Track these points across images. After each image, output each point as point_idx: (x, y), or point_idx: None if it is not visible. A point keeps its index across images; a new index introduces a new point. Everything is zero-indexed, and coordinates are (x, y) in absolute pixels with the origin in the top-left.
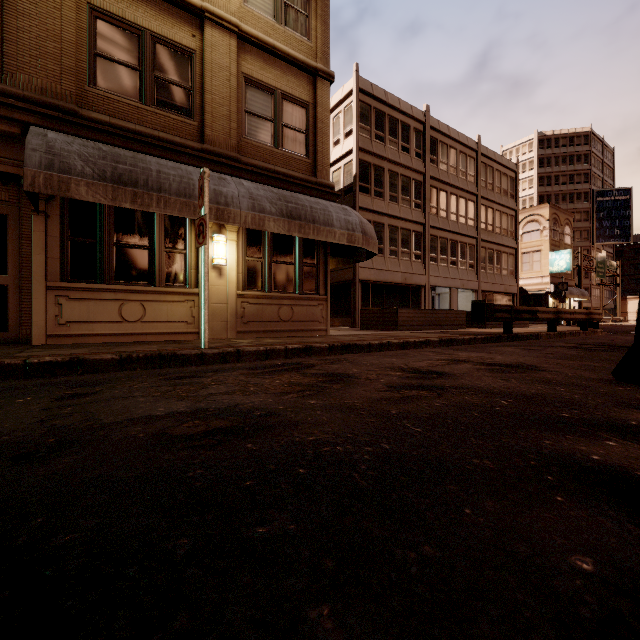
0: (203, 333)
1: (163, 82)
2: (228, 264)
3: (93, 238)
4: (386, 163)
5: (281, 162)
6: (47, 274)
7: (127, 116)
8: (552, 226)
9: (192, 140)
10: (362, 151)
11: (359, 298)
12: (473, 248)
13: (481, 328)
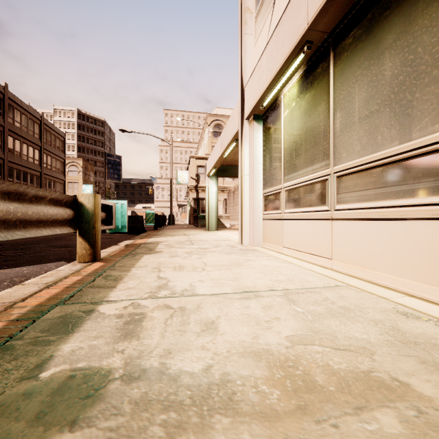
0: None
1: None
2: None
3: None
4: None
5: None
6: None
7: None
8: (84, 171)
9: None
10: None
11: None
12: (39, 178)
13: None
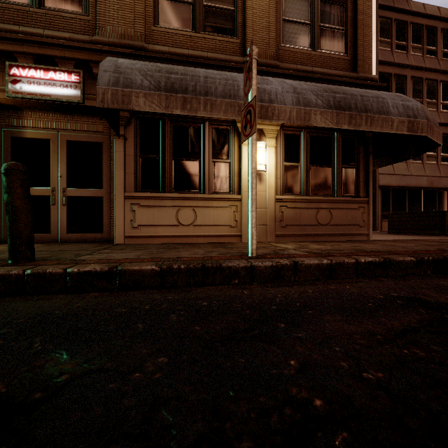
0: (250, 239)
1: (211, 9)
2: (267, 170)
3: (157, 154)
4: (408, 70)
5: (318, 64)
6: (125, 186)
7: (182, 46)
8: None
9: (235, 55)
10: (382, 64)
11: (379, 203)
12: None
13: None
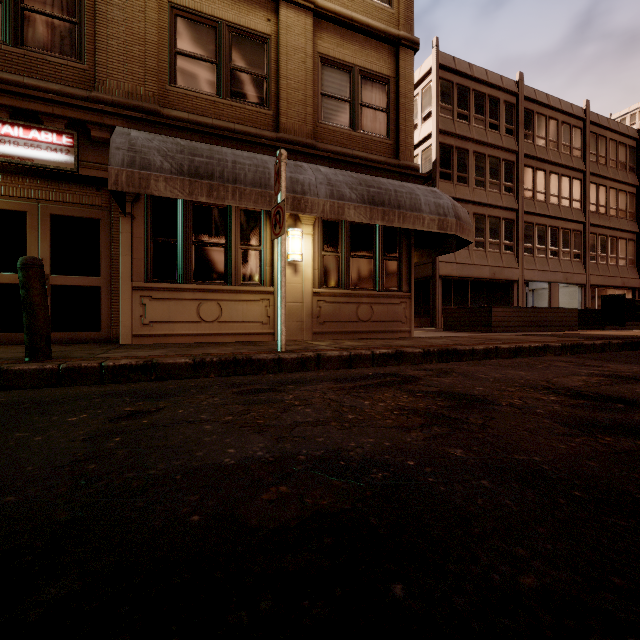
0: (279, 335)
1: (239, 73)
2: (303, 260)
3: (173, 238)
4: (471, 144)
5: (359, 146)
6: (133, 275)
7: (205, 112)
8: None
9: (267, 130)
10: (443, 134)
11: (439, 296)
12: (579, 235)
13: (597, 330)
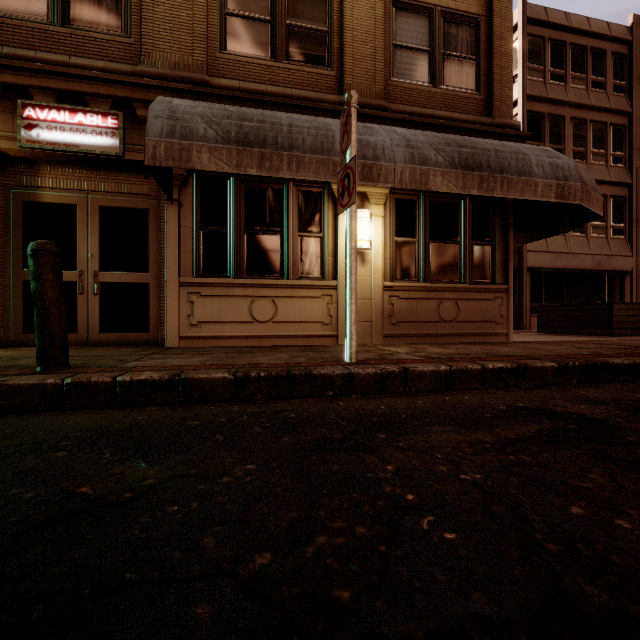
0: (348, 340)
1: (296, 30)
2: (372, 247)
3: (224, 226)
4: (567, 109)
5: (441, 105)
6: (180, 269)
7: (258, 79)
8: None
9: (329, 93)
10: (531, 100)
11: (527, 291)
12: None
13: None
